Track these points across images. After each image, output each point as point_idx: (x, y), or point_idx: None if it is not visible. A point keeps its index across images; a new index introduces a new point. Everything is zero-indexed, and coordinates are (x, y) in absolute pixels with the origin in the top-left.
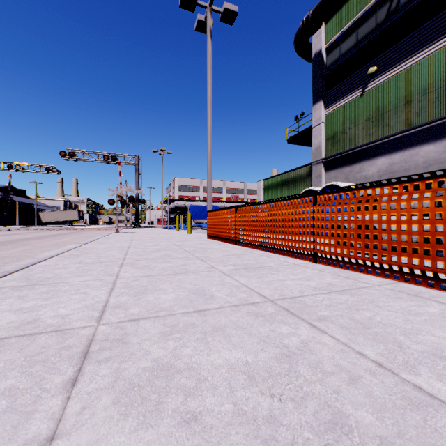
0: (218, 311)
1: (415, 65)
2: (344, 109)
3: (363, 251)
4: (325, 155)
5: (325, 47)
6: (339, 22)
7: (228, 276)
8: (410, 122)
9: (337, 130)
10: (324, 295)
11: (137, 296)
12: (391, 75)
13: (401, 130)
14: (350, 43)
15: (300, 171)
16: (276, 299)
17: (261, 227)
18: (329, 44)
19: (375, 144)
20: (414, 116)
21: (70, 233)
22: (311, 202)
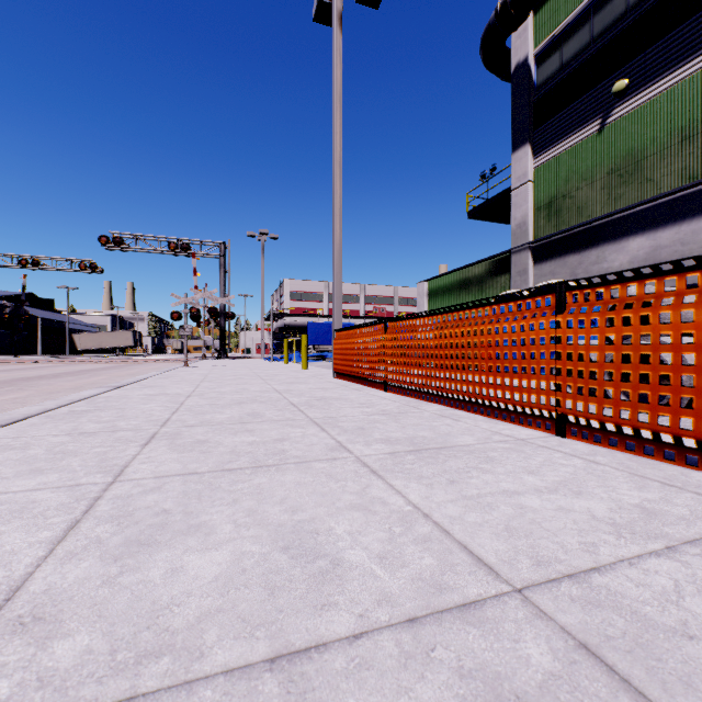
0: (354, 664)
1: (701, 72)
2: (568, 156)
3: (699, 419)
4: (535, 235)
5: (533, 53)
6: (560, 9)
7: (378, 476)
8: (692, 174)
9: (556, 193)
10: (665, 561)
11: (122, 560)
12: (655, 93)
13: (676, 188)
14: (578, 43)
15: (489, 263)
16: (530, 582)
17: (436, 359)
18: (541, 48)
19: (625, 214)
20: (699, 162)
21: (113, 367)
22: (549, 307)
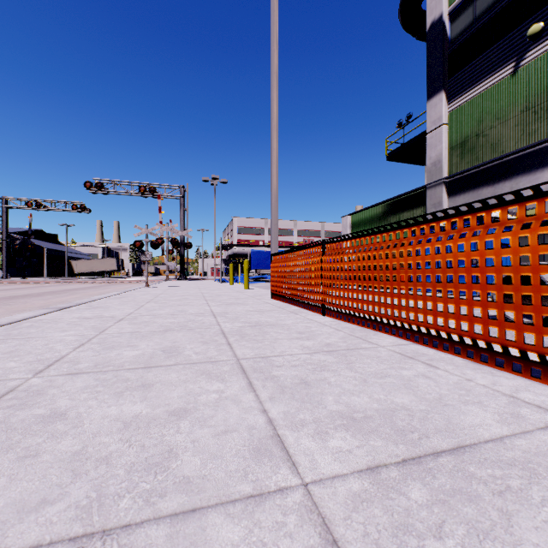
0: None
1: None
2: (482, 98)
3: None
4: (449, 172)
5: (448, 11)
6: None
7: None
8: None
9: (469, 133)
10: None
11: None
12: None
13: None
14: None
15: (406, 198)
16: None
17: (387, 282)
18: (455, 5)
19: (540, 148)
20: None
21: (93, 287)
22: None
